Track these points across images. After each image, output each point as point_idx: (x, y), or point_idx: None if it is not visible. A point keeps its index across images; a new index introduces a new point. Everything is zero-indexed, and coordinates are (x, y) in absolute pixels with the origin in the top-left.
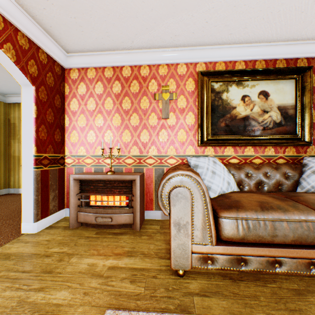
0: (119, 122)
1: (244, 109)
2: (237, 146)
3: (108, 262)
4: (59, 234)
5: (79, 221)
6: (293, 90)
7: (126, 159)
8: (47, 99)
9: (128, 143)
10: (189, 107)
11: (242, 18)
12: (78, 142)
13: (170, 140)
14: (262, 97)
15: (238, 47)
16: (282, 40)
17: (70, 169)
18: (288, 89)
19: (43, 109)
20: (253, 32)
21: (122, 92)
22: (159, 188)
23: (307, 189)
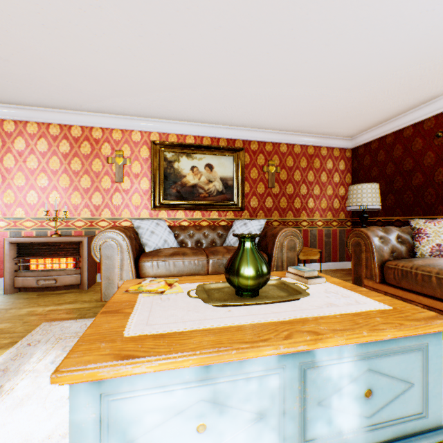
0: (68, 183)
1: (193, 178)
2: (188, 211)
3: (49, 308)
4: None
5: (18, 286)
6: (232, 165)
7: (76, 222)
8: None
9: (78, 205)
10: (144, 173)
11: (179, 108)
12: (14, 203)
13: (124, 203)
14: (208, 169)
15: (187, 125)
16: (221, 124)
17: (4, 233)
18: (228, 164)
19: None
20: (194, 117)
21: (72, 152)
22: (92, 243)
23: (227, 244)
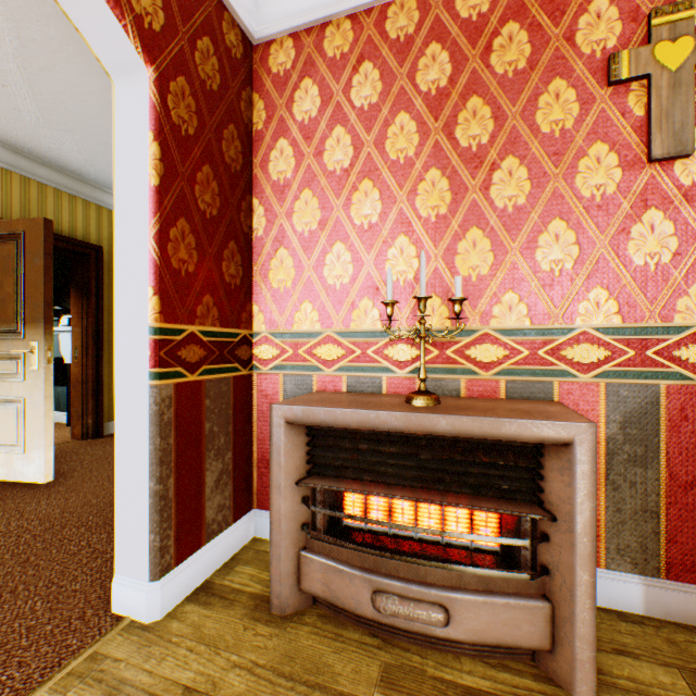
0: (444, 202)
1: None
2: None
3: None
4: (235, 647)
5: (307, 588)
6: None
7: (471, 344)
8: (195, 130)
9: (479, 281)
10: None
11: None
12: (292, 289)
13: (689, 254)
14: None
15: None
16: None
17: (269, 378)
18: None
19: (183, 162)
20: None
21: (456, 81)
22: None
23: None
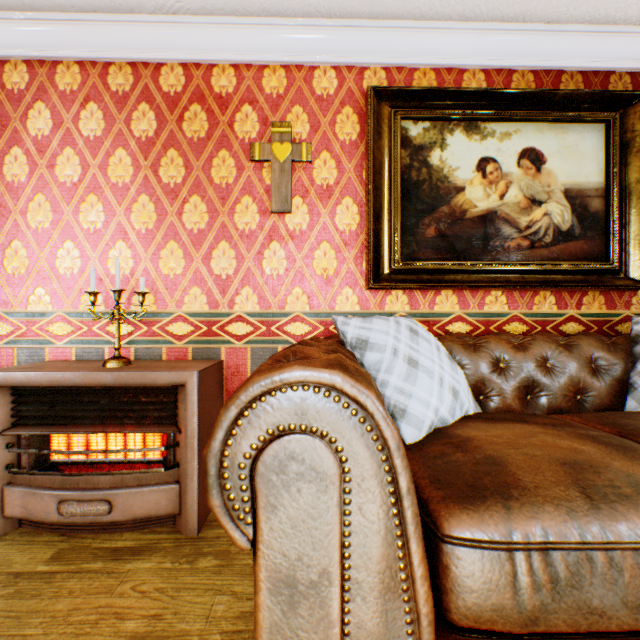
0: (152, 220)
1: (484, 194)
2: (467, 290)
3: None
4: None
5: (10, 514)
6: (600, 150)
7: (170, 322)
8: None
9: (176, 279)
10: (345, 184)
11: None
12: (27, 276)
13: (293, 270)
14: (527, 164)
15: (472, 31)
16: (579, 18)
17: (4, 351)
18: (589, 148)
19: None
20: None
21: (160, 135)
22: (211, 441)
23: None
